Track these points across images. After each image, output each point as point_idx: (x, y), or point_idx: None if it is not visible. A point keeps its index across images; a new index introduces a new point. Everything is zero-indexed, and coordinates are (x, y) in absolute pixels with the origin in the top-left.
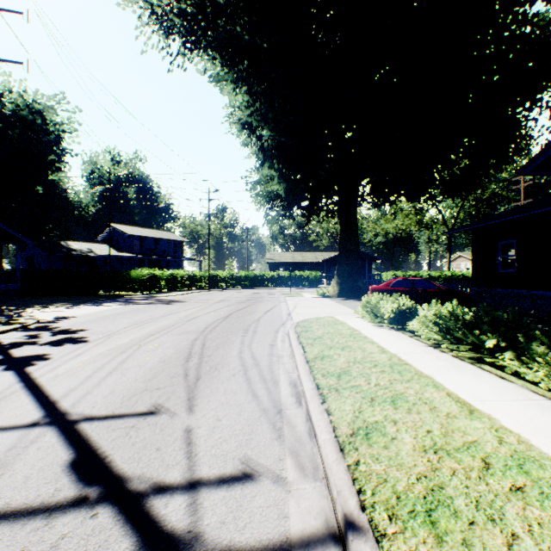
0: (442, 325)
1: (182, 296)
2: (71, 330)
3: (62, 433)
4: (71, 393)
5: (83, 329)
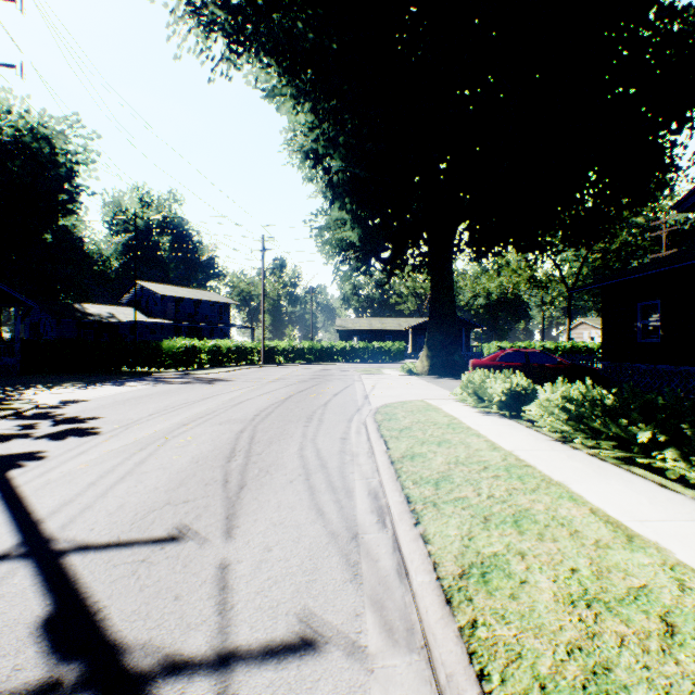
0: (573, 413)
1: (229, 373)
2: (79, 418)
3: (40, 571)
4: (63, 508)
5: (94, 416)
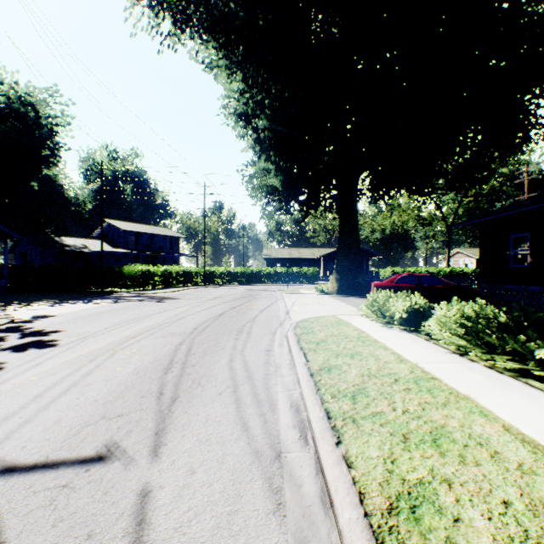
0: (469, 329)
1: (176, 293)
2: (45, 331)
3: None
4: (3, 422)
5: (58, 330)
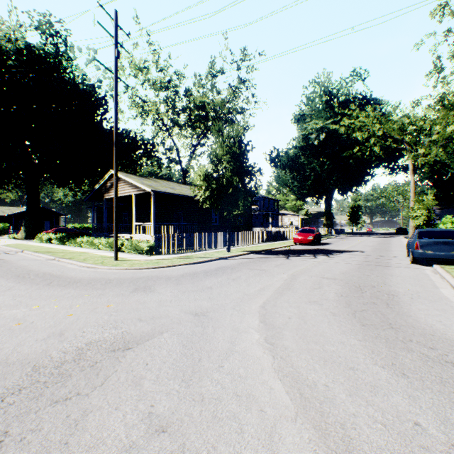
0: (58, 239)
1: None
2: None
3: None
4: None
5: None
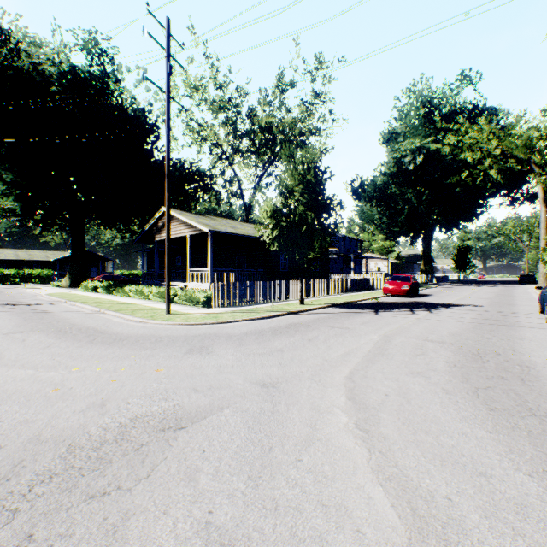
0: (104, 287)
1: None
2: None
3: None
4: None
5: None
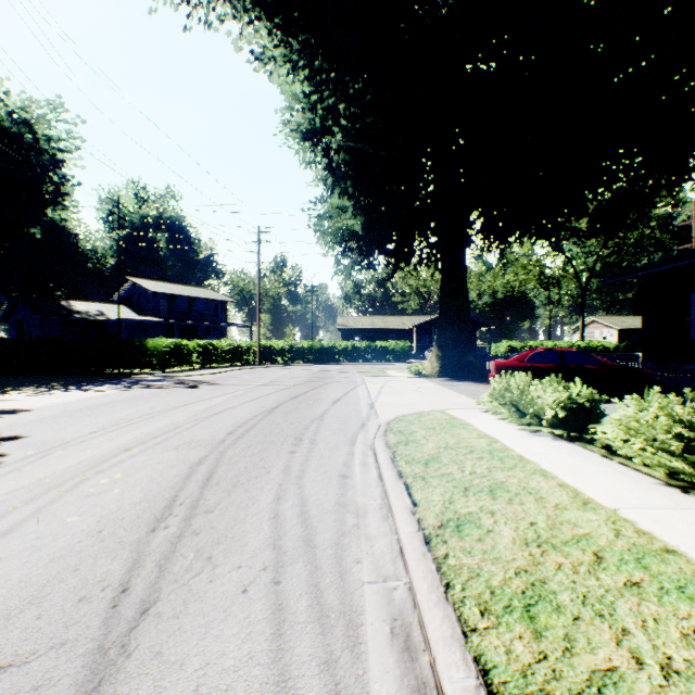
0: None
1: (218, 375)
2: None
3: None
4: None
5: (16, 435)
